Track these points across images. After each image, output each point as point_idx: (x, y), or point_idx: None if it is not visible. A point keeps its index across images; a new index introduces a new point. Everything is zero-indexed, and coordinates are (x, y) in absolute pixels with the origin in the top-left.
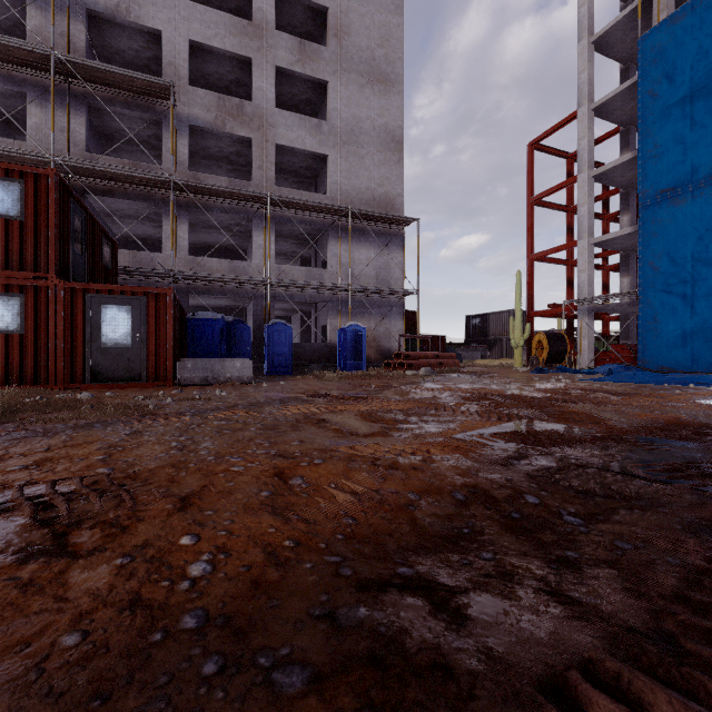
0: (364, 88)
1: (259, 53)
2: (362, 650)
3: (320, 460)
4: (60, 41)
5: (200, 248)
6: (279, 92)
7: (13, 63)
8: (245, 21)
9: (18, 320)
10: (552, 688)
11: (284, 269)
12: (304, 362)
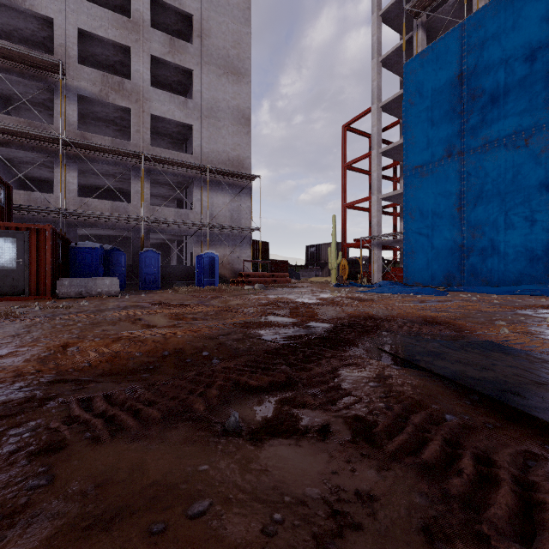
0: (221, 77)
1: (137, 44)
2: (22, 396)
3: (100, 338)
4: None
5: (92, 189)
6: (156, 74)
7: None
8: (125, 18)
9: None
10: (89, 401)
11: (157, 210)
12: (173, 279)
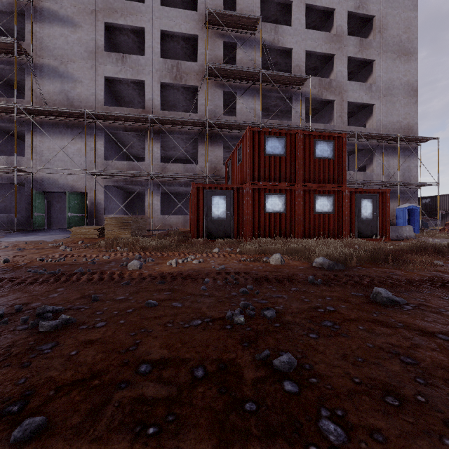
0: (395, 60)
1: (339, 51)
2: None
3: None
4: (250, 63)
5: None
6: None
7: (234, 79)
8: (332, 34)
9: (332, 207)
10: None
11: (353, 174)
12: None
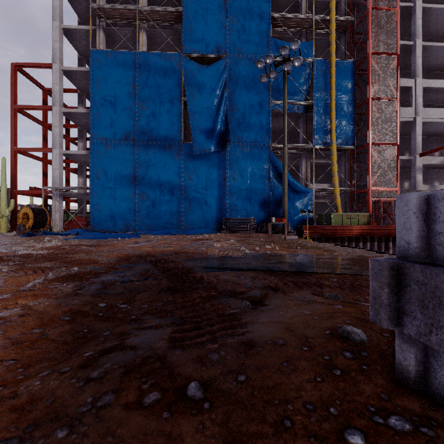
0: None
1: None
2: (119, 374)
3: None
4: None
5: None
6: None
7: None
8: None
9: None
10: (171, 342)
11: None
12: None
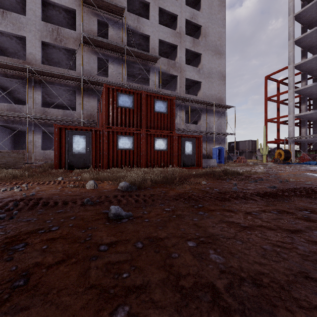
0: (213, 56)
1: (180, 43)
2: None
3: None
4: (119, 40)
5: None
6: None
7: (106, 49)
8: (176, 31)
9: (166, 146)
10: None
11: (188, 125)
12: None
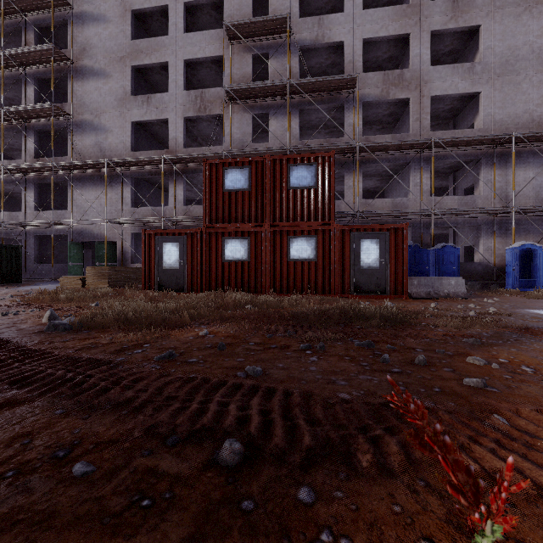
0: (520, 16)
1: (416, 27)
2: None
3: None
4: (285, 74)
5: None
6: None
7: (264, 97)
8: (404, 6)
9: (314, 252)
10: None
11: (438, 200)
12: None
